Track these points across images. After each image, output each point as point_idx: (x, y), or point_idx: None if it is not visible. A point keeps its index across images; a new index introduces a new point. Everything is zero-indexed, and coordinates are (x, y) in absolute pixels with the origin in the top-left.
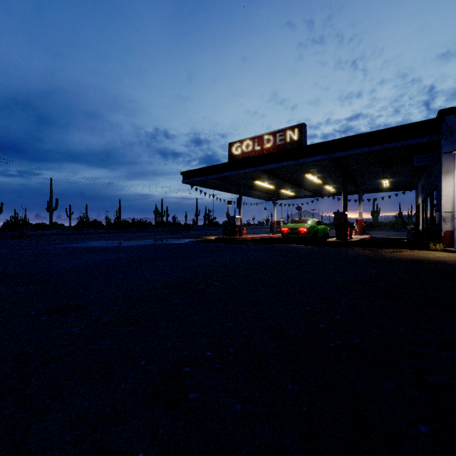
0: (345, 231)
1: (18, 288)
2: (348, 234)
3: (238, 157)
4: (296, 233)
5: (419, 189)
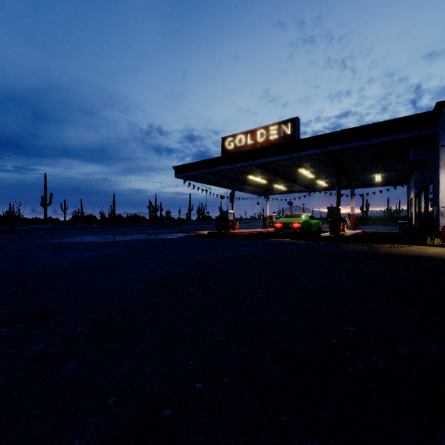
0: (338, 225)
1: None
2: (341, 228)
3: (231, 151)
4: (290, 228)
5: (411, 184)
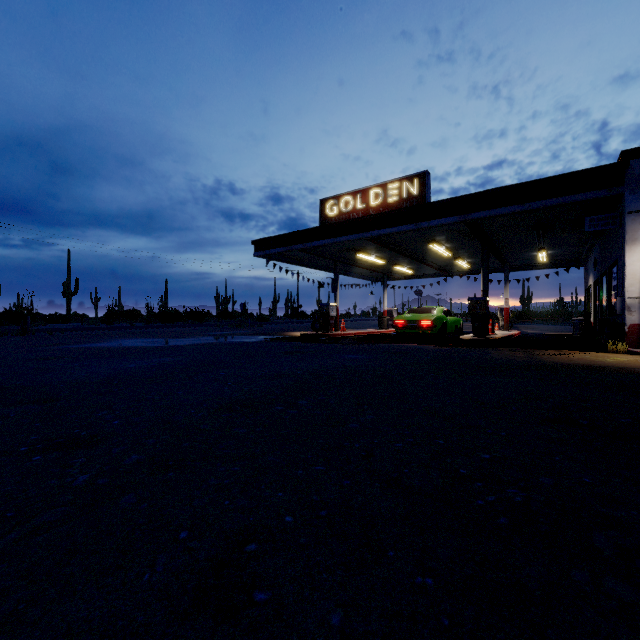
0: (485, 324)
1: (7, 410)
2: (489, 328)
3: (333, 219)
4: (416, 327)
5: (589, 266)
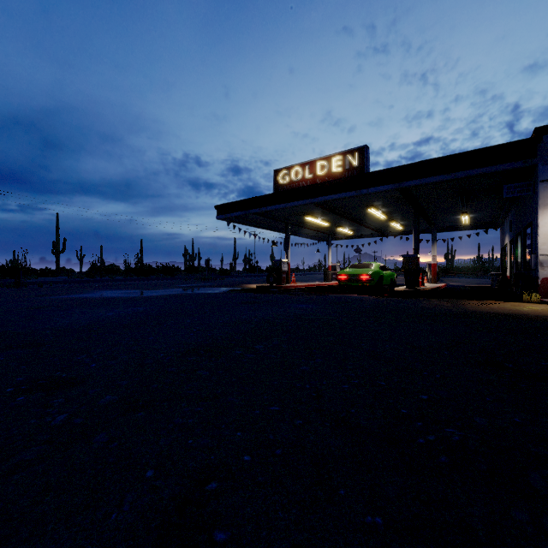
0: (416, 278)
1: None
2: (419, 281)
3: (285, 187)
4: (357, 280)
5: (506, 227)
